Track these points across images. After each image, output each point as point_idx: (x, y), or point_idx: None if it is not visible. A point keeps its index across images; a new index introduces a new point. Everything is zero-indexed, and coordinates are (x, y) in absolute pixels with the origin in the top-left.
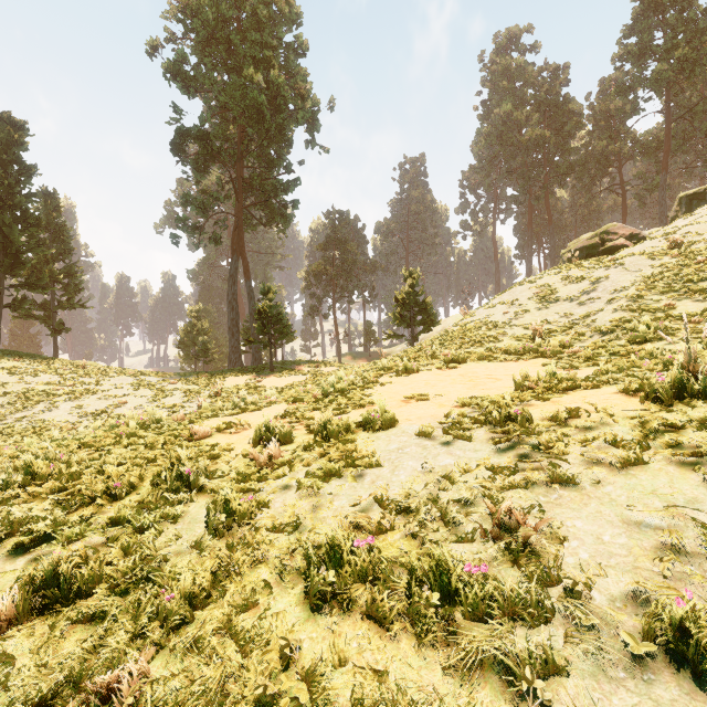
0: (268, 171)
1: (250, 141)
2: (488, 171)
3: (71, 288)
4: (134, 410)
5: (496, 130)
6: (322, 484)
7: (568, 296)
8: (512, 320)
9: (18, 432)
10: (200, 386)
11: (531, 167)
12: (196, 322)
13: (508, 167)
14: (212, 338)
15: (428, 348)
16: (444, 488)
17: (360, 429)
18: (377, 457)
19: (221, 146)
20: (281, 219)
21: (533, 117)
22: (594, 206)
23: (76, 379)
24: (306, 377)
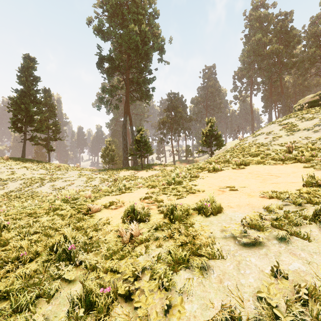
0: (141, 74)
1: (132, 61)
2: (248, 70)
3: (55, 131)
4: (76, 187)
5: (252, 48)
6: (171, 276)
7: (305, 127)
8: (271, 142)
9: (24, 197)
10: (108, 175)
11: (272, 65)
12: (108, 146)
13: (259, 66)
14: (116, 153)
15: (223, 157)
16: (318, 317)
17: (195, 212)
18: (218, 248)
19: (119, 63)
20: (146, 96)
21: (273, 40)
22: (306, 84)
23: (54, 172)
24: (158, 172)
